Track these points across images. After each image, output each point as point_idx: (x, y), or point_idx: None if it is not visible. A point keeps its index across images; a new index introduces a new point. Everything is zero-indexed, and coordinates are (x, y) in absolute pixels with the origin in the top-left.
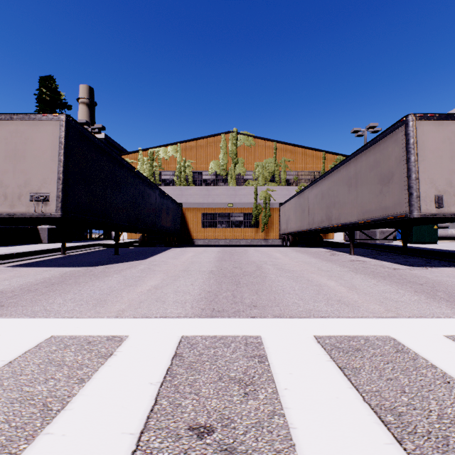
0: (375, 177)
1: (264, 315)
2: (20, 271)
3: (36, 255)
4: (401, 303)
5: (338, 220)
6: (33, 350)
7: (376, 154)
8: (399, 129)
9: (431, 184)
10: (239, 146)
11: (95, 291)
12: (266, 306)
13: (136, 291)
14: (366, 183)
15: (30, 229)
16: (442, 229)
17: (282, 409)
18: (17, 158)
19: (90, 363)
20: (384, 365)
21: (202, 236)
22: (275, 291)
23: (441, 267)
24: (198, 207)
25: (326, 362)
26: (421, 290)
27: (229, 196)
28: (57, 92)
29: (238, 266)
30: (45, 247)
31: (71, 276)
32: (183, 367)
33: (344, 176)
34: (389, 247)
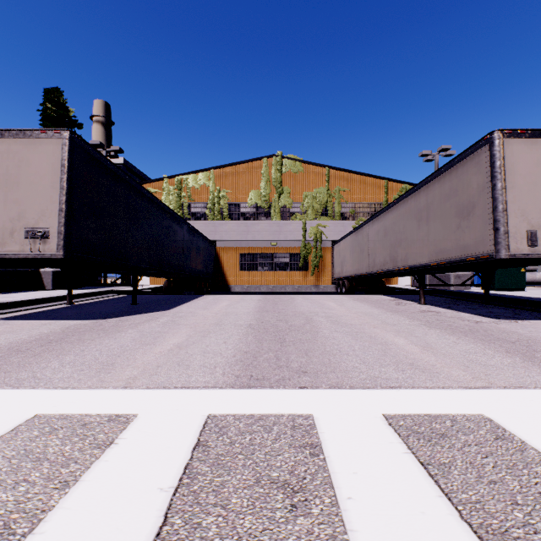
0: (452, 209)
1: (316, 384)
2: (12, 325)
3: (36, 305)
4: (491, 368)
5: (404, 262)
6: (7, 437)
7: (453, 181)
8: (482, 148)
9: (523, 217)
10: (285, 172)
11: (102, 351)
12: (319, 372)
13: (154, 352)
14: (440, 216)
15: (30, 272)
16: (529, 272)
17: (346, 532)
18: (9, 184)
19: (81, 457)
20: (483, 459)
21: (239, 281)
22: (330, 352)
23: (534, 320)
24: (235, 246)
25: (403, 454)
26: (515, 350)
27: (272, 233)
28: (66, 108)
29: (283, 319)
30: (48, 294)
31: (75, 331)
32: (206, 463)
33: (412, 208)
34: (467, 294)
